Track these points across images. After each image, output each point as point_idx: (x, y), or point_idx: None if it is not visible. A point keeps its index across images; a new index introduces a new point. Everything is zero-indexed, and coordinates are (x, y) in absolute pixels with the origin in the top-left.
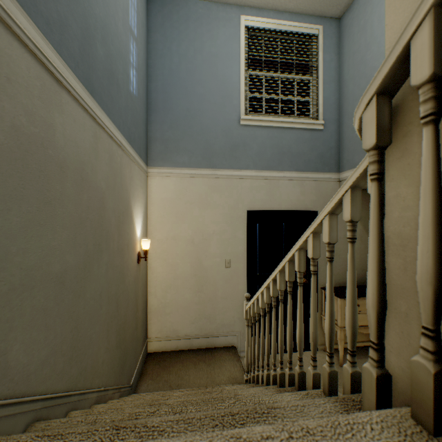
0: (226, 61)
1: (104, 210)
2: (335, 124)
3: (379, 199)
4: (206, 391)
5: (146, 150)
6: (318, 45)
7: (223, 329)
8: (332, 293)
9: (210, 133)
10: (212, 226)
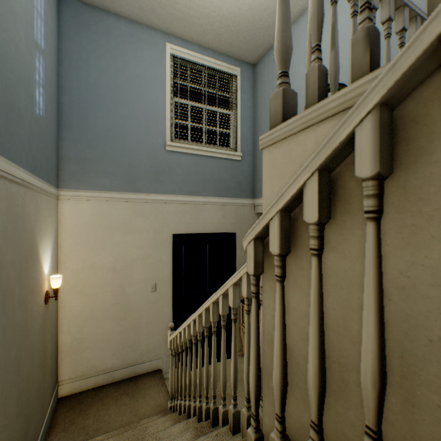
0: (151, 84)
1: (1, 269)
2: (251, 156)
3: (257, 311)
4: (128, 438)
5: (56, 171)
6: (237, 85)
7: (148, 354)
8: (236, 348)
9: (135, 156)
10: (136, 252)
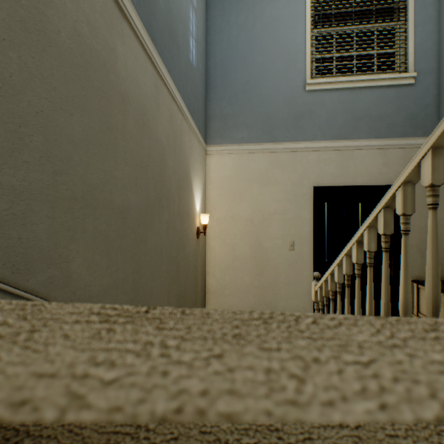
0: (288, 22)
1: (165, 167)
2: (433, 75)
3: None
4: None
5: (204, 127)
6: None
7: None
8: None
9: (271, 104)
10: (273, 205)
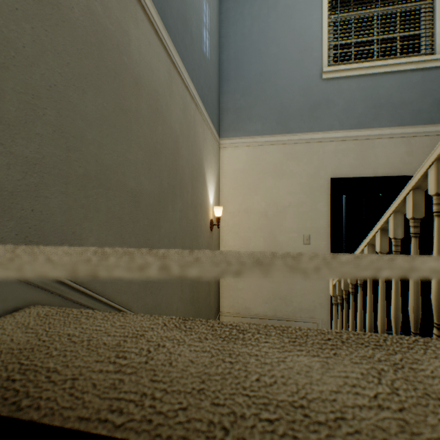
0: (304, 10)
1: (178, 156)
2: None
3: None
4: None
5: (218, 121)
6: None
7: (300, 313)
8: None
9: (286, 95)
10: (287, 198)
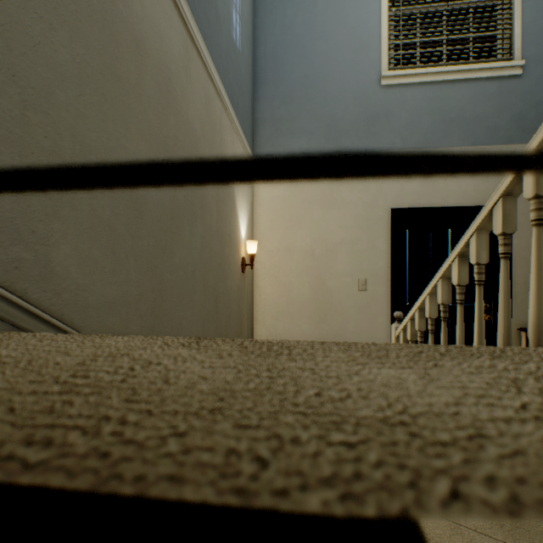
0: None
1: None
2: None
3: None
4: None
5: (251, 134)
6: None
7: None
8: None
9: (337, 104)
10: (339, 233)
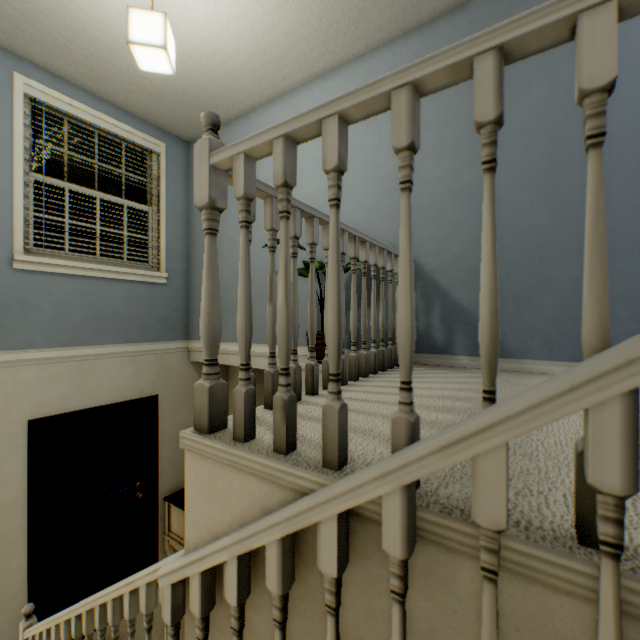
0: None
1: None
2: (184, 277)
3: None
4: None
5: None
6: (161, 168)
7: None
8: None
9: None
10: None
